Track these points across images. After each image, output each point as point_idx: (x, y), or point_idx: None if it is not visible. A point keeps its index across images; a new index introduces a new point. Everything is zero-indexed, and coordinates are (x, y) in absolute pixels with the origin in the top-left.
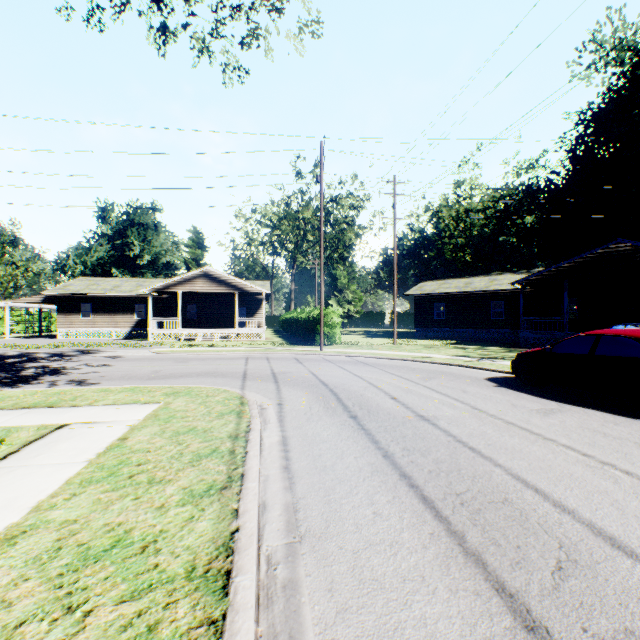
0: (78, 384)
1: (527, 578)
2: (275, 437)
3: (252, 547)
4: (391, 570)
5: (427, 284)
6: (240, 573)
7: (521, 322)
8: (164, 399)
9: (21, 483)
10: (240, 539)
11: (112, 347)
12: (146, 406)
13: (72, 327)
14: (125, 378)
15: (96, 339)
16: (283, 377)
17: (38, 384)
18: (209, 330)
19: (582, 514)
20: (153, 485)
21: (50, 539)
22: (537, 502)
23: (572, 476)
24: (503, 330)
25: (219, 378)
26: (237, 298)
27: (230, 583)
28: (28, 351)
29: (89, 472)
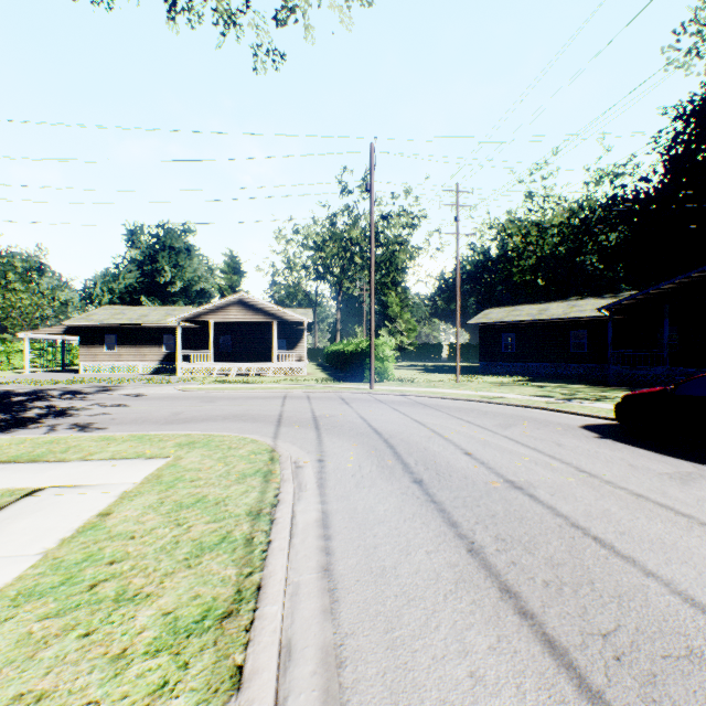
0: (81, 429)
1: None
2: (312, 513)
3: None
4: None
5: (493, 311)
6: None
7: (610, 355)
8: (175, 452)
9: None
10: None
11: (135, 383)
12: (150, 462)
13: (95, 361)
14: (138, 422)
15: (121, 374)
16: (326, 422)
17: (35, 429)
18: (244, 364)
19: None
20: (120, 605)
21: None
22: None
23: None
24: (585, 365)
25: (248, 423)
26: (275, 328)
27: None
28: (42, 387)
29: (36, 575)
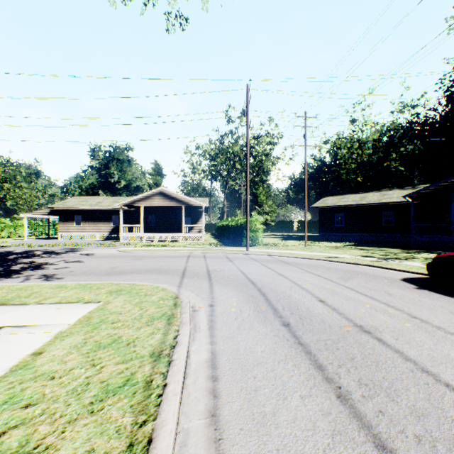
0: (46, 279)
1: None
2: (203, 353)
3: None
4: None
5: (329, 199)
6: None
7: (411, 228)
8: (105, 298)
9: None
10: None
11: (92, 246)
12: (85, 306)
13: (69, 231)
14: (86, 273)
15: (84, 240)
16: (216, 275)
17: (16, 278)
18: (163, 234)
19: None
20: None
21: None
22: None
23: None
24: (393, 234)
25: (162, 275)
26: (184, 210)
27: None
28: (31, 249)
29: None
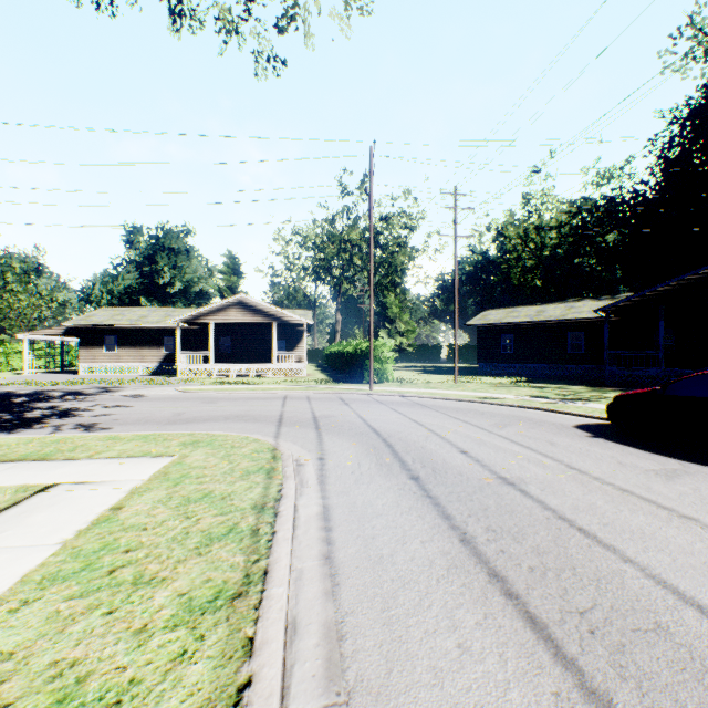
0: (85, 429)
1: None
2: (314, 507)
3: None
4: None
5: (492, 313)
6: None
7: (606, 356)
8: (180, 451)
9: None
10: (251, 704)
11: (136, 384)
12: (156, 460)
13: (95, 362)
14: (141, 422)
15: (121, 375)
16: (326, 422)
17: (40, 429)
18: (244, 365)
19: None
20: (138, 588)
21: None
22: None
23: None
24: (583, 366)
25: (250, 423)
26: (275, 329)
27: None
28: (43, 389)
29: (57, 562)
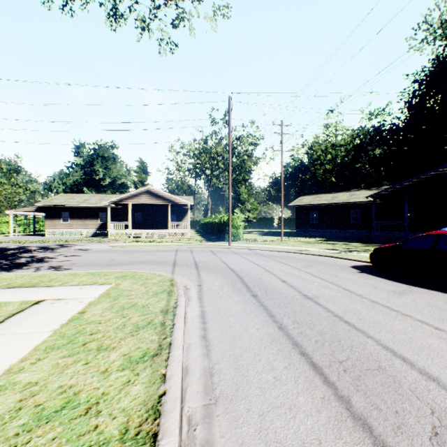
0: (55, 269)
1: (409, 443)
2: (196, 311)
3: (176, 410)
4: (291, 433)
5: (304, 198)
6: (165, 436)
7: (373, 225)
8: (115, 281)
9: (0, 349)
10: (166, 402)
11: (82, 242)
12: (101, 286)
13: (56, 228)
14: (89, 265)
15: (72, 237)
16: (202, 265)
17: (27, 269)
18: (150, 230)
19: (445, 381)
20: (100, 352)
21: (13, 400)
22: (406, 370)
23: (430, 347)
24: (360, 230)
25: (156, 265)
26: (170, 208)
27: (156, 446)
28: (24, 245)
29: (53, 340)
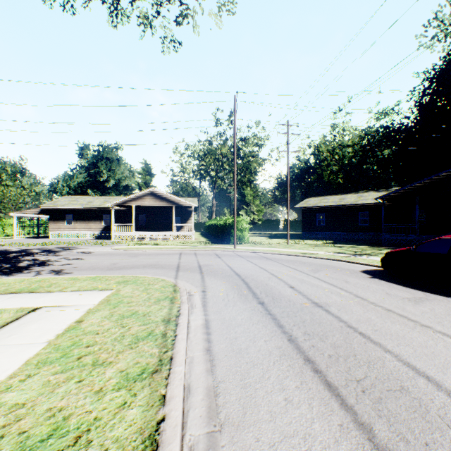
0: (56, 273)
1: None
2: (199, 320)
3: (175, 441)
4: None
5: (311, 199)
6: None
7: (382, 227)
8: (116, 286)
9: None
10: (165, 431)
11: (86, 245)
12: (102, 292)
13: (59, 230)
14: (91, 269)
15: (76, 239)
16: (206, 269)
17: (27, 273)
18: (154, 233)
19: None
20: (96, 367)
21: None
22: (432, 391)
23: None
24: (368, 233)
25: (159, 269)
26: (174, 210)
27: None
28: (27, 248)
29: (46, 353)
